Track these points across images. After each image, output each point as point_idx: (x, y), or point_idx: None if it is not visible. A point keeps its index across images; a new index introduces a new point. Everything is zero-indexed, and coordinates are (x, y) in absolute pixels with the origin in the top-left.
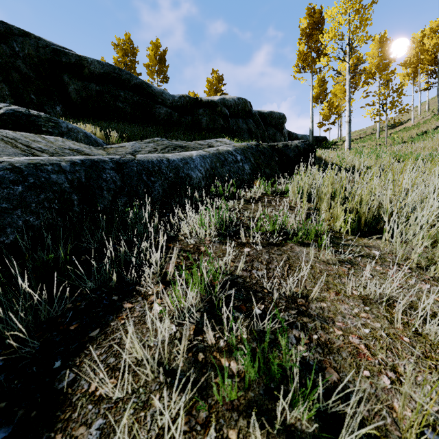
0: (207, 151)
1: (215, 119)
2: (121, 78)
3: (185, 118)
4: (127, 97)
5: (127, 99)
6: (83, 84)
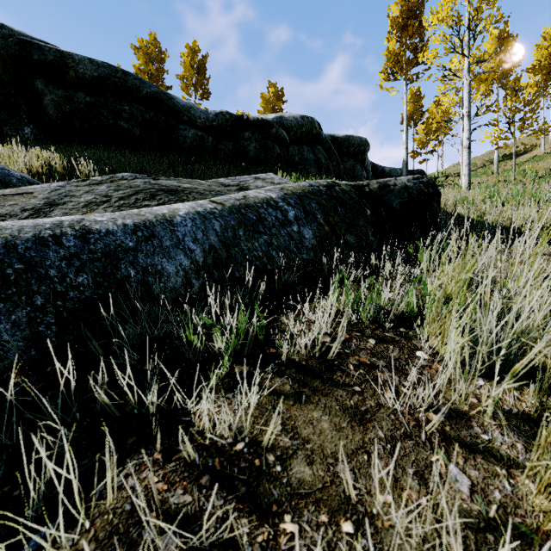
0: (218, 203)
1: (268, 146)
2: (125, 85)
3: (224, 144)
4: (134, 112)
5: (134, 116)
6: (65, 93)
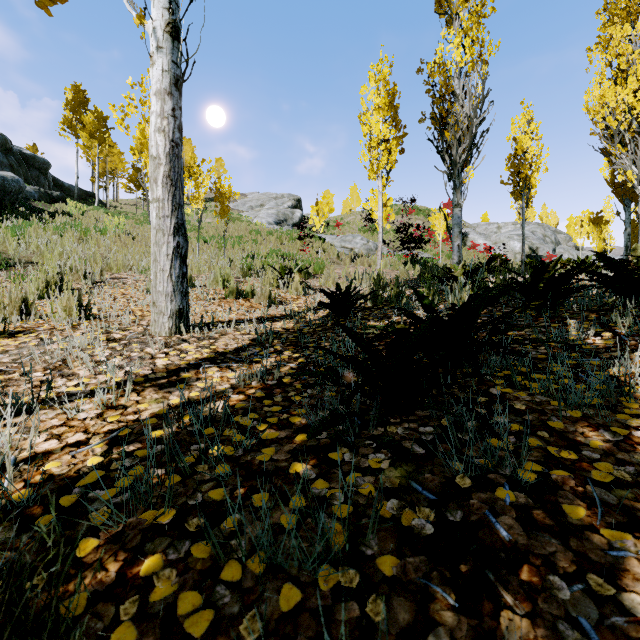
0: None
1: None
2: None
3: None
4: None
5: None
6: None
